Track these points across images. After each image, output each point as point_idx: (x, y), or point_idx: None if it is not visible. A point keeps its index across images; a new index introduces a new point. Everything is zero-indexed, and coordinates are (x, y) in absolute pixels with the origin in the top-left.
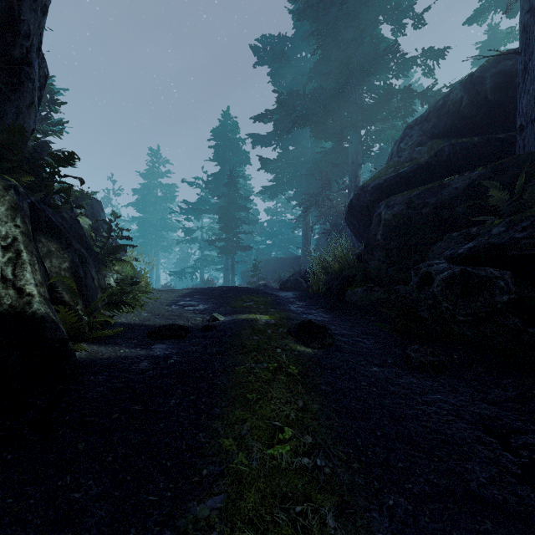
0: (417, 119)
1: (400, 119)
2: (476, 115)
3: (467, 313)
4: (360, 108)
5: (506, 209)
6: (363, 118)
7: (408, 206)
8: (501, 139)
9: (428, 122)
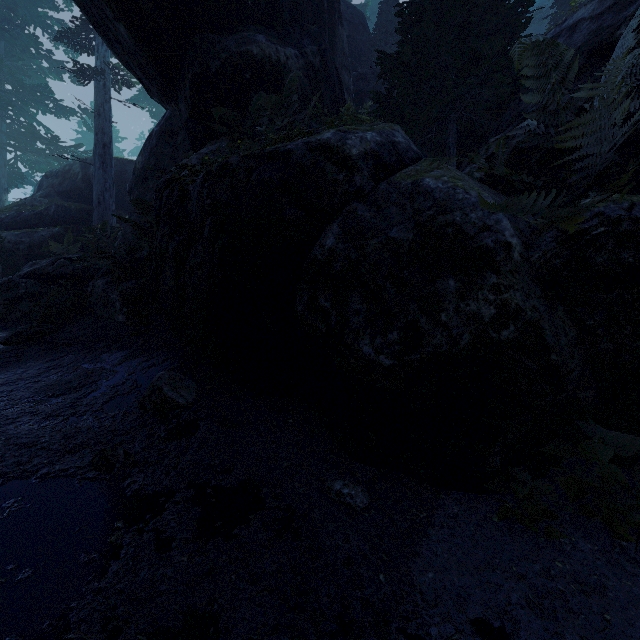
0: (53, 172)
1: (56, 159)
2: (85, 190)
3: (5, 299)
4: (4, 131)
5: (63, 253)
6: (6, 143)
7: (10, 241)
8: (88, 212)
9: (58, 179)
